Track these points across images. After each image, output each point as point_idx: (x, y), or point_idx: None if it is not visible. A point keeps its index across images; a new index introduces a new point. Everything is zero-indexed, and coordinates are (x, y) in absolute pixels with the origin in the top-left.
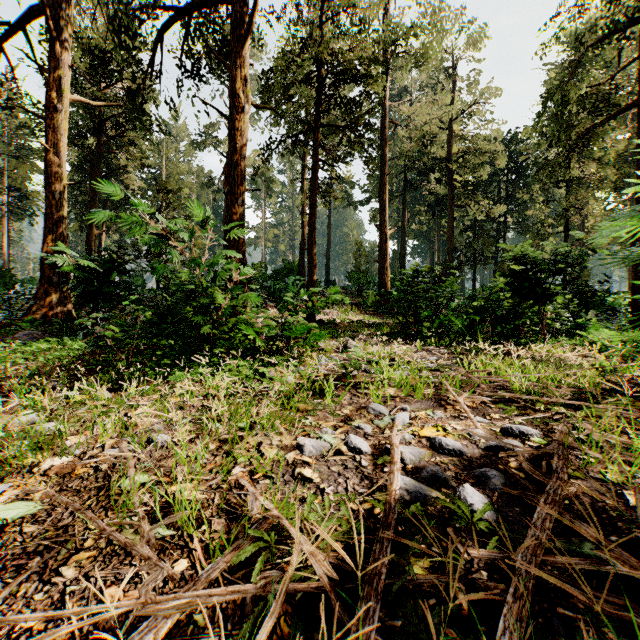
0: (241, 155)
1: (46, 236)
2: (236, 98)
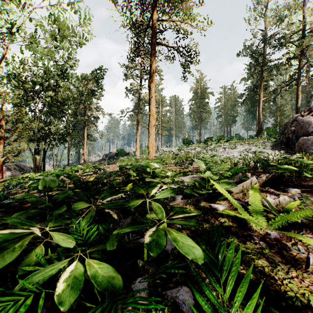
0: (298, 106)
1: (258, 126)
2: (297, 97)
